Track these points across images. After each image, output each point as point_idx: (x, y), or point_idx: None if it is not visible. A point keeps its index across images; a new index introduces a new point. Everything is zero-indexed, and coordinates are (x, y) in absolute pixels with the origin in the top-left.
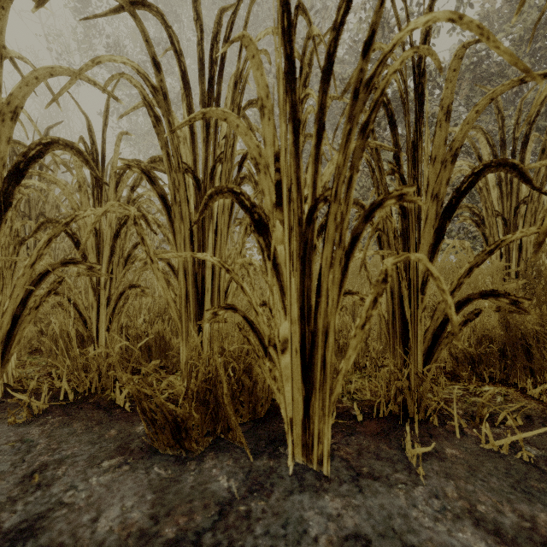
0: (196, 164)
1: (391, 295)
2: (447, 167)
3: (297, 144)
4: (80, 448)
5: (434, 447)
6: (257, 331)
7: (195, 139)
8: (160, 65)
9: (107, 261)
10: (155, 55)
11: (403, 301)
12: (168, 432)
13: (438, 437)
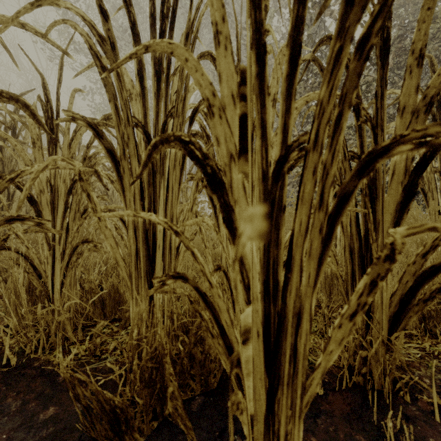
0: (146, 119)
1: (350, 254)
2: (419, 117)
3: (261, 77)
4: (8, 435)
5: (414, 437)
6: (210, 305)
7: (145, 93)
8: (107, 13)
9: (61, 217)
10: (102, 3)
11: (364, 261)
12: (106, 423)
13: (414, 420)
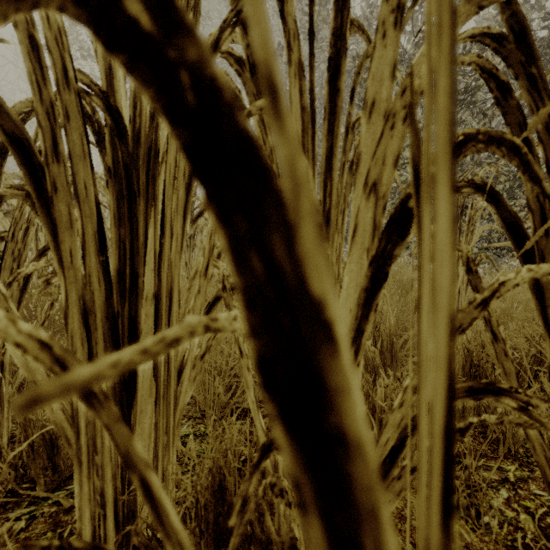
0: (113, 80)
1: None
2: None
3: None
4: None
5: None
6: None
7: None
8: None
9: None
10: None
11: None
12: None
13: None
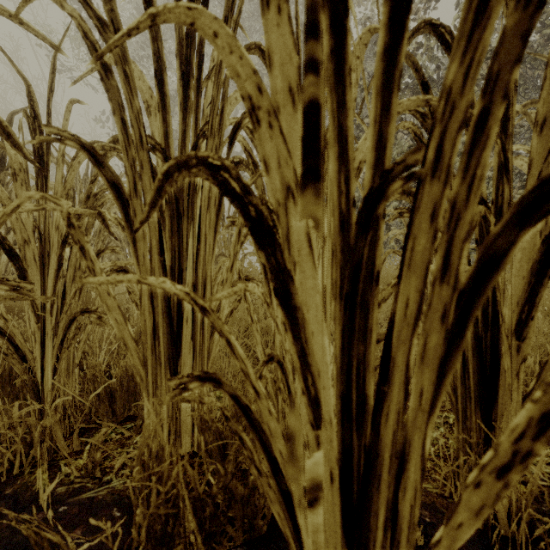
0: (168, 140)
1: None
2: None
3: (339, 56)
4: None
5: None
6: (255, 426)
7: (167, 103)
8: None
9: (53, 277)
10: None
11: (481, 344)
12: None
13: None
